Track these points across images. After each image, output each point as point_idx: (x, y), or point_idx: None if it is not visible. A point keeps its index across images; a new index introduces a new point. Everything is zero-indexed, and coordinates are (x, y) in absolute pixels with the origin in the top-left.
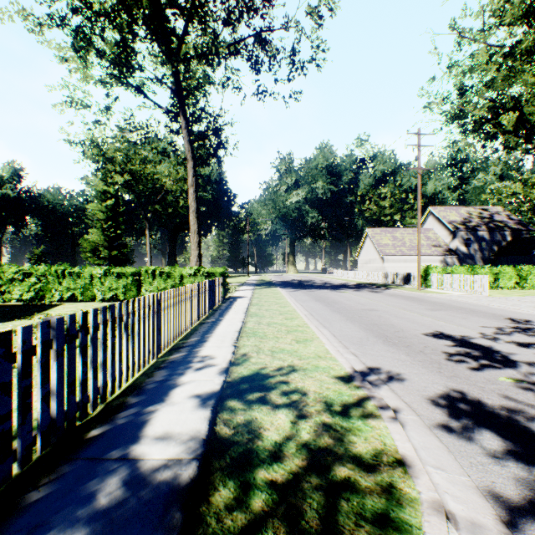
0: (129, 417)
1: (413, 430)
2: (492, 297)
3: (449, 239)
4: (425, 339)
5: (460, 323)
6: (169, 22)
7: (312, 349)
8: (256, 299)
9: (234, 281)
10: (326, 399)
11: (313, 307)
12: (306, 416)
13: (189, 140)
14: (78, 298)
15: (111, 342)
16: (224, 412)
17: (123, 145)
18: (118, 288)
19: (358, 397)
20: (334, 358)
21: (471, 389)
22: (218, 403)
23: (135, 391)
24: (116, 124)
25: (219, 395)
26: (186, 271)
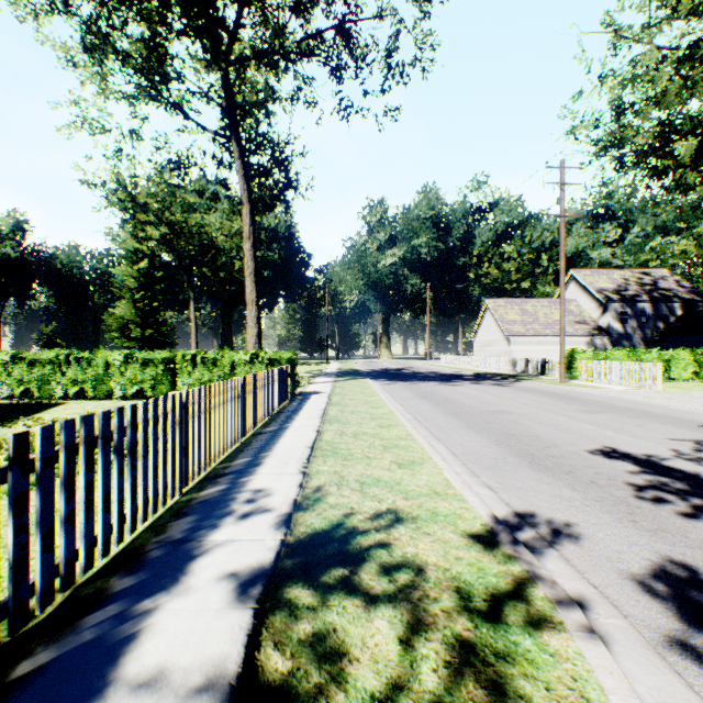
0: (102, 626)
1: (628, 657)
2: (667, 392)
3: (598, 313)
4: (592, 461)
5: (636, 434)
6: (216, 10)
7: (423, 478)
8: (337, 396)
9: (308, 370)
10: (458, 583)
11: (417, 407)
12: (426, 626)
13: (244, 174)
14: (88, 394)
15: (85, 480)
16: (276, 615)
17: (158, 187)
18: (144, 381)
19: (513, 579)
20: (461, 495)
21: (698, 558)
22: (268, 592)
23: (127, 564)
24: (149, 159)
25: (271, 574)
26: (240, 356)
